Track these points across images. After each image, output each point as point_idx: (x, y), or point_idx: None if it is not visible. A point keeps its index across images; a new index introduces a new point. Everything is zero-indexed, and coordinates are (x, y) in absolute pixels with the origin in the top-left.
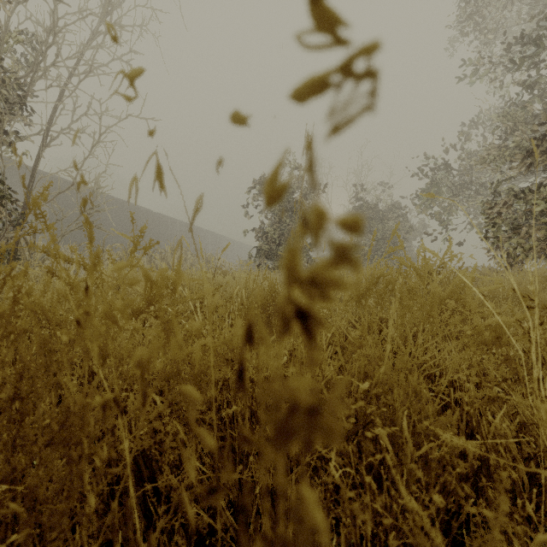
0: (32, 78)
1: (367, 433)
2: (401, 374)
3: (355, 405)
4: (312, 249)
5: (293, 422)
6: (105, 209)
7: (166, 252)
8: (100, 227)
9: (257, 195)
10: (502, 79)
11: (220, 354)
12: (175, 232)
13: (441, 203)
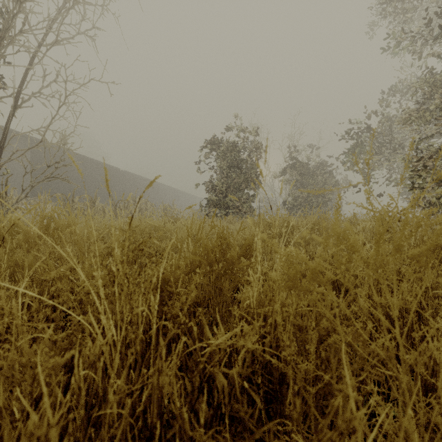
0: (1, 42)
1: None
2: None
3: None
4: (253, 200)
5: None
6: (72, 164)
7: (128, 202)
8: (67, 180)
9: (207, 154)
10: (420, 52)
11: None
12: (139, 186)
13: (364, 161)
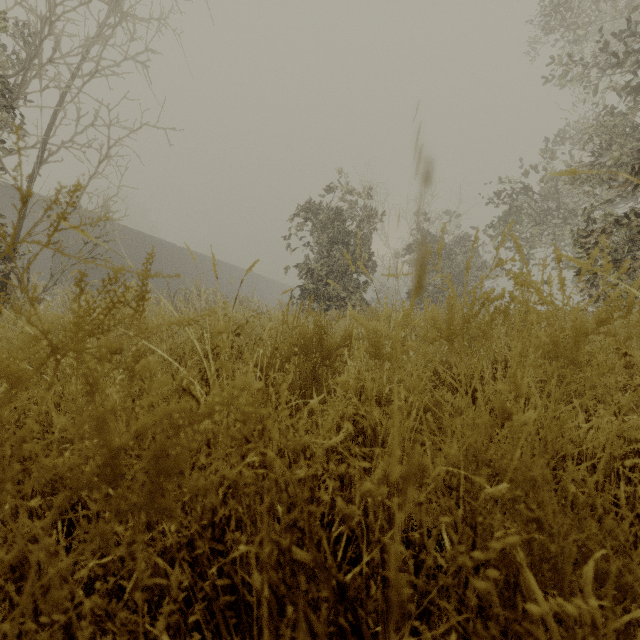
0: (23, 76)
1: (528, 606)
2: (526, 455)
3: (500, 542)
4: (366, 290)
5: (356, 539)
6: (115, 239)
7: (191, 293)
8: (109, 261)
9: (301, 224)
10: (595, 84)
11: (223, 429)
12: (204, 270)
13: (521, 234)
